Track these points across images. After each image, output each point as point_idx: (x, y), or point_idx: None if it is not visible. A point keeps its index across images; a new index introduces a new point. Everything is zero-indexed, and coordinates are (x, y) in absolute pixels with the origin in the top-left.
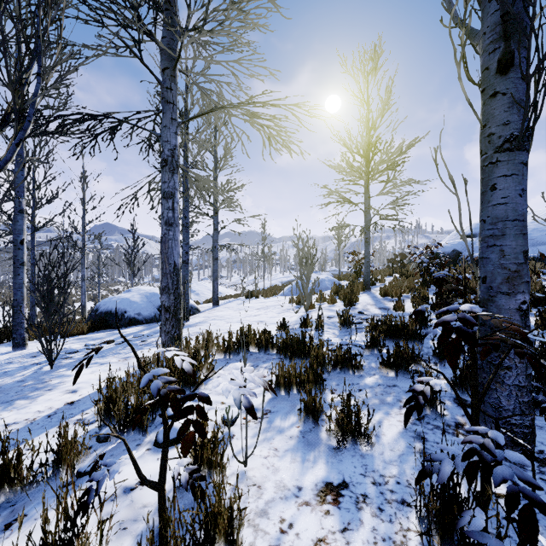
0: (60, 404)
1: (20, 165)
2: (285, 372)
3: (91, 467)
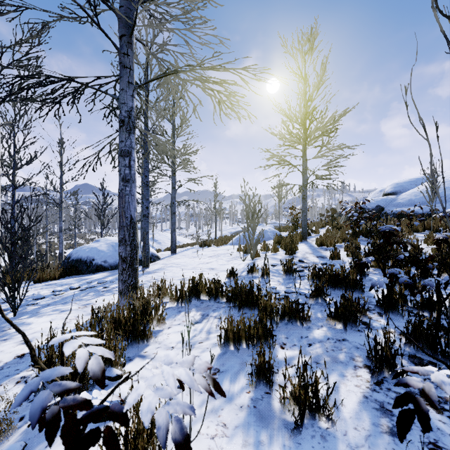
0: (9, 357)
1: None
2: (234, 326)
3: None
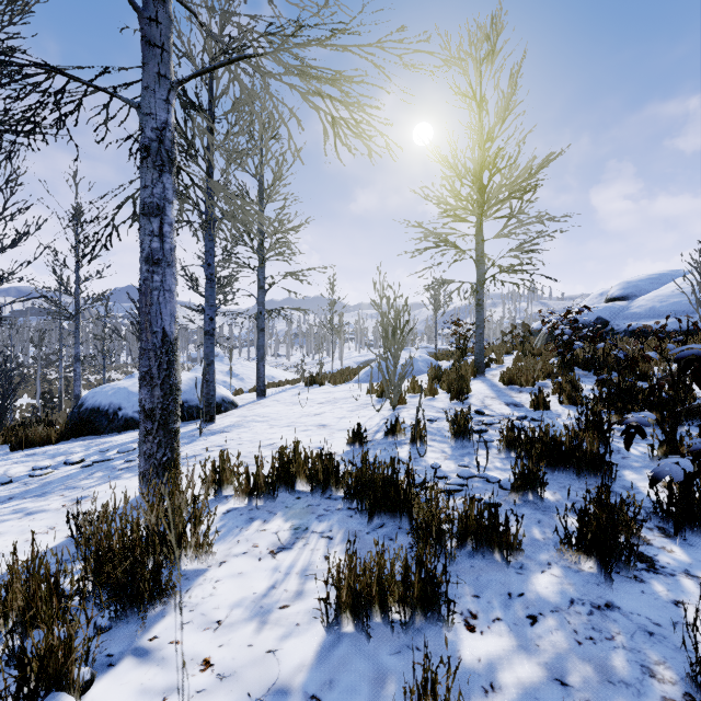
0: None
1: None
2: (359, 575)
3: None
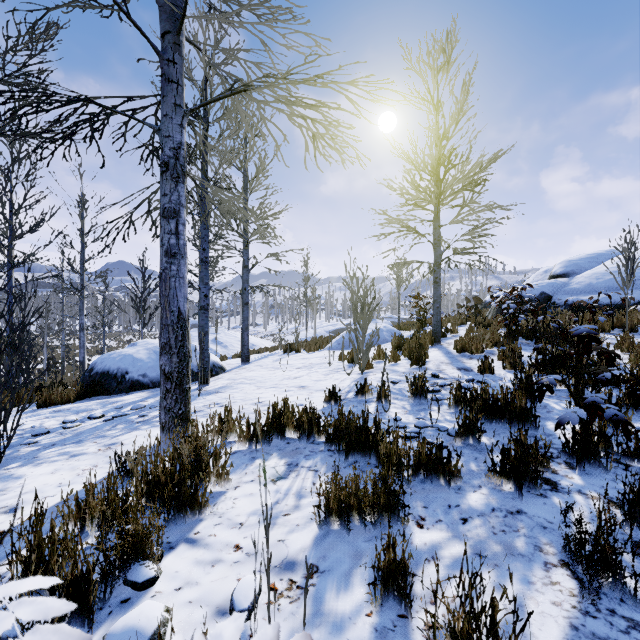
0: None
1: None
2: (341, 490)
3: None
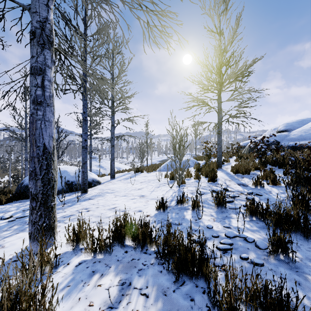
0: None
1: None
2: None
3: None
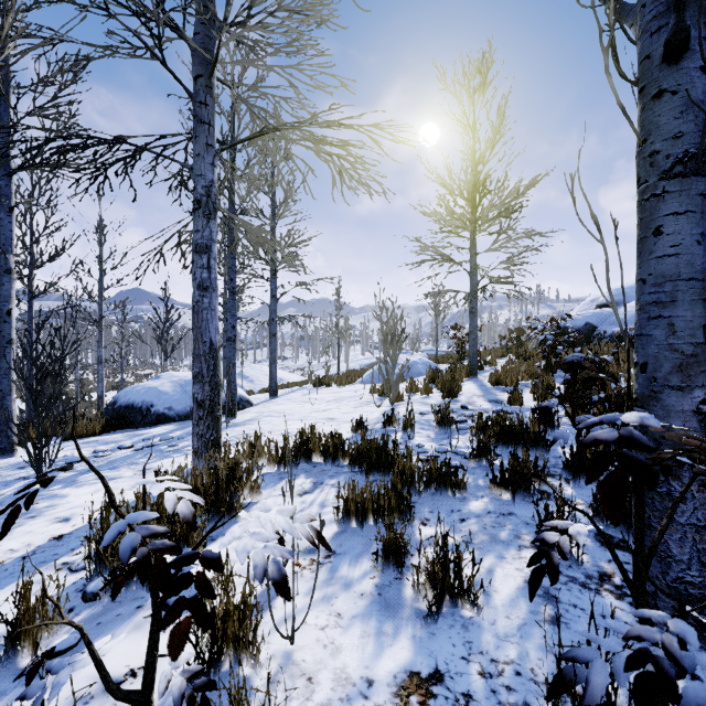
0: (42, 539)
1: (6, 210)
2: (357, 495)
3: (29, 672)
